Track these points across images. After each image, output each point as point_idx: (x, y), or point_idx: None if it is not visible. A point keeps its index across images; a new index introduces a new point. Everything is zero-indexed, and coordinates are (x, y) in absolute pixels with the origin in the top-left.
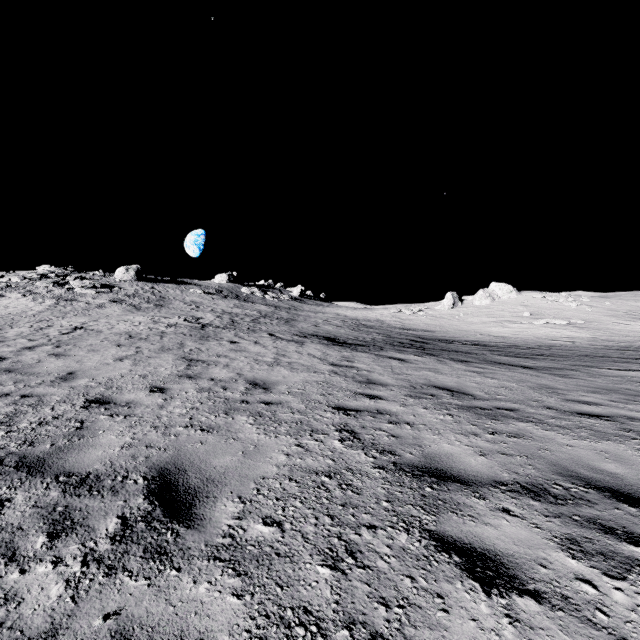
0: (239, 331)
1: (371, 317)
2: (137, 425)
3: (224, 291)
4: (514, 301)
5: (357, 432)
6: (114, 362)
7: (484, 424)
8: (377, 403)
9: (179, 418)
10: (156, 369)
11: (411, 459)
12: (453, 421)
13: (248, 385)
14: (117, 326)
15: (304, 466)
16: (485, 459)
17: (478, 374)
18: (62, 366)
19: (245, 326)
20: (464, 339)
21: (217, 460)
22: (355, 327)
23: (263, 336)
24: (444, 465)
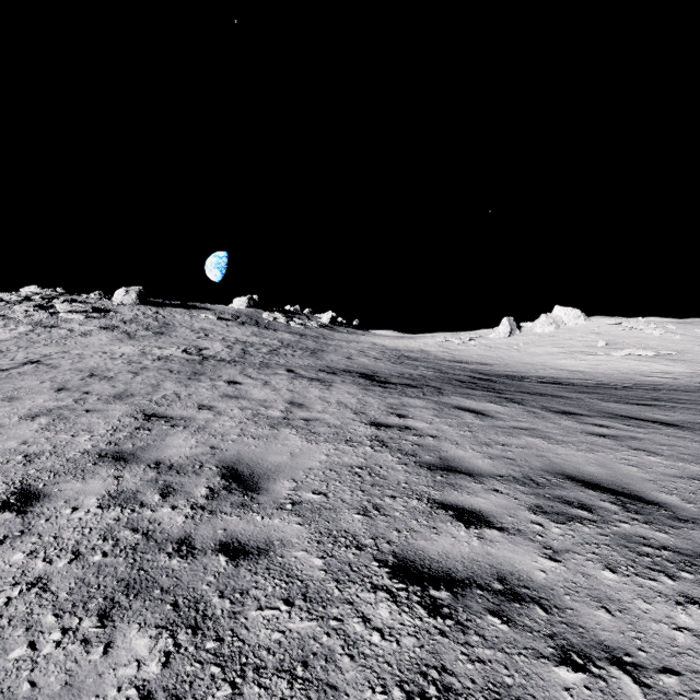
0: (248, 366)
1: (414, 347)
2: None
3: (242, 317)
4: (583, 328)
5: None
6: (16, 422)
7: None
8: (487, 543)
9: None
10: (73, 438)
11: None
12: None
13: (218, 481)
14: (87, 359)
15: None
16: None
17: (615, 442)
18: None
19: (258, 359)
20: (534, 375)
21: None
22: (396, 359)
23: (278, 373)
24: None
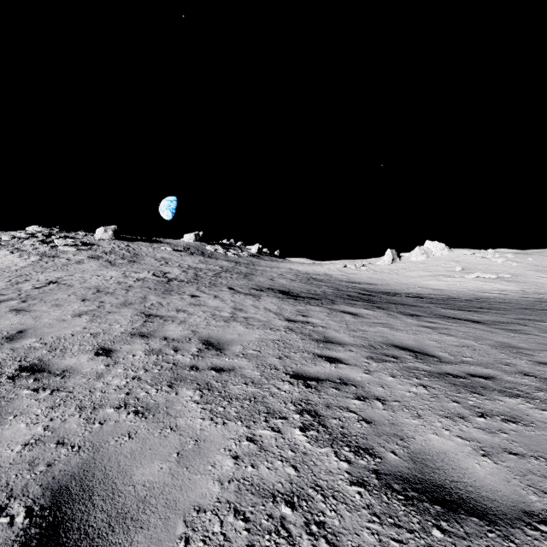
0: (201, 285)
1: (320, 271)
2: (60, 405)
3: (191, 249)
4: (446, 257)
5: (321, 414)
6: (71, 318)
7: (467, 400)
8: (338, 369)
9: (114, 393)
10: (111, 326)
11: (396, 464)
12: (429, 395)
13: (201, 345)
14: (89, 280)
15: (257, 481)
16: (492, 464)
17: (433, 330)
18: (16, 323)
19: (207, 280)
20: (405, 292)
21: (141, 470)
22: (306, 280)
23: (223, 290)
24: (443, 476)
